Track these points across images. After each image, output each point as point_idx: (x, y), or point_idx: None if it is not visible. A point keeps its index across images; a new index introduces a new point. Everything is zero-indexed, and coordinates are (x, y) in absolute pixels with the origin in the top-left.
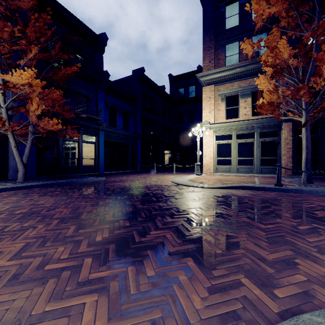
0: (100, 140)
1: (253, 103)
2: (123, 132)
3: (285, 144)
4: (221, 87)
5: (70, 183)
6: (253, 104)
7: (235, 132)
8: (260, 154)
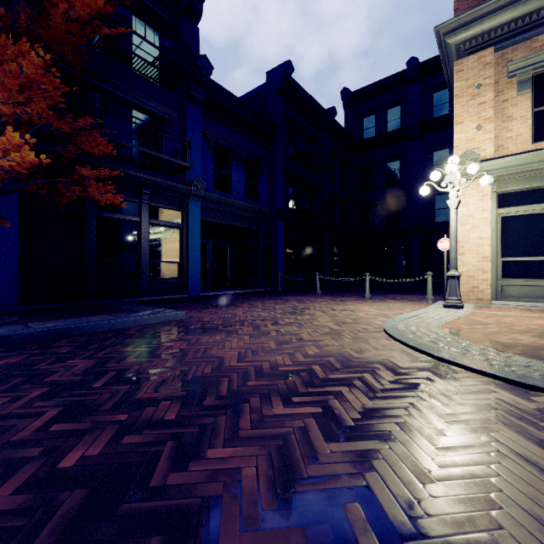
0: (191, 220)
1: None
2: (244, 204)
3: None
4: (516, 49)
5: (66, 334)
6: None
7: None
8: None
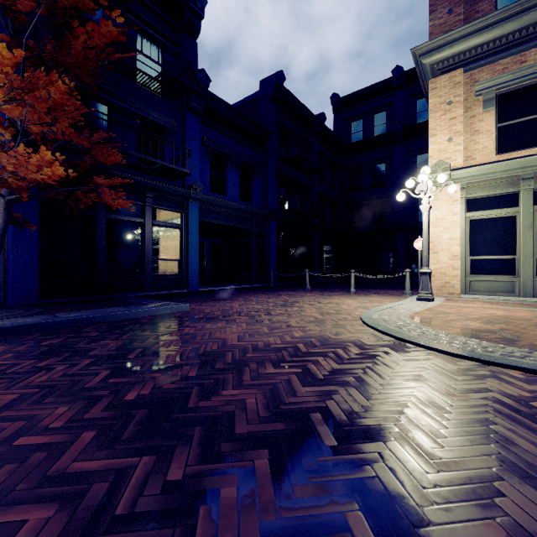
0: (190, 221)
1: None
2: (239, 205)
3: None
4: (482, 71)
5: (89, 322)
6: None
7: (532, 184)
8: None
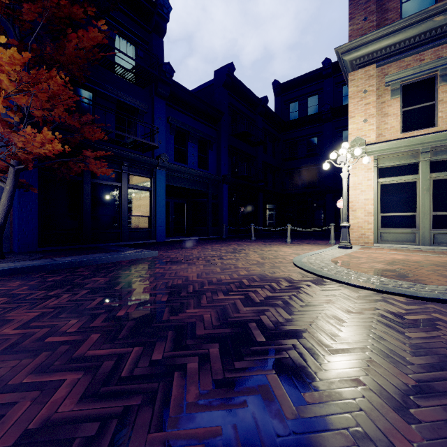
0: (158, 185)
1: None
2: (198, 172)
3: None
4: (390, 66)
5: (81, 265)
6: None
7: (428, 157)
8: None
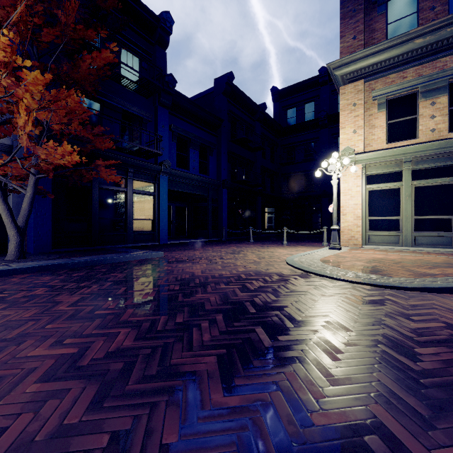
0: (161, 190)
1: (452, 105)
2: (198, 177)
3: None
4: (377, 82)
5: (96, 264)
6: (452, 108)
7: (410, 166)
8: None
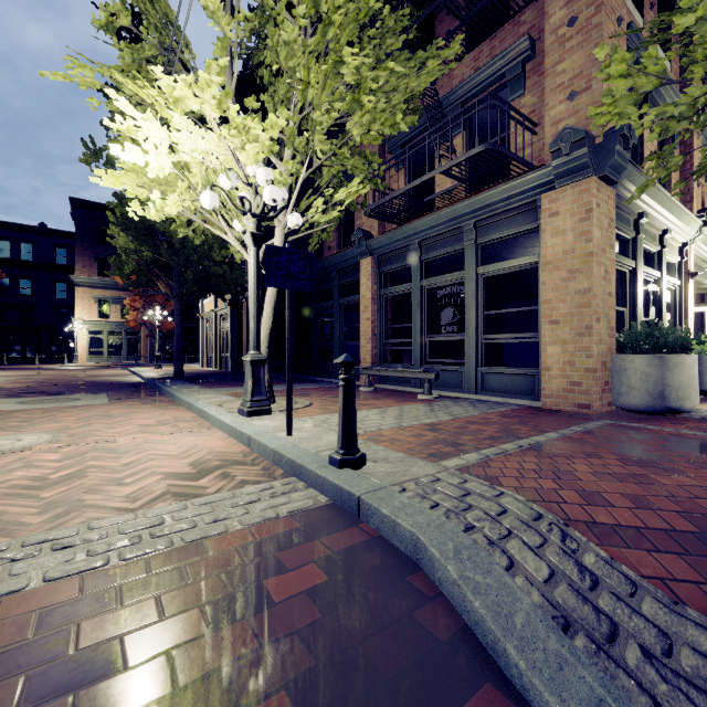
0: None
1: (122, 309)
2: None
3: (144, 342)
4: (94, 290)
5: None
6: (122, 311)
7: (108, 329)
8: (128, 347)
